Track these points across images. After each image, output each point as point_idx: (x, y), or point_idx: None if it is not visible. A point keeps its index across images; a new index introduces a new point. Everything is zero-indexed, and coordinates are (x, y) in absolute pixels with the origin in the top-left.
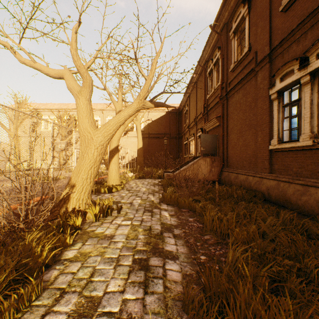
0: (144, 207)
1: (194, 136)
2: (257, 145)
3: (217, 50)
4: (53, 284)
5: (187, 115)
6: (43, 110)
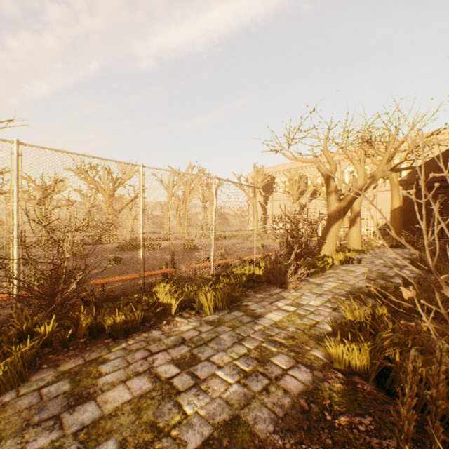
0: (384, 265)
1: None
2: None
3: None
4: (324, 275)
5: None
6: (274, 173)
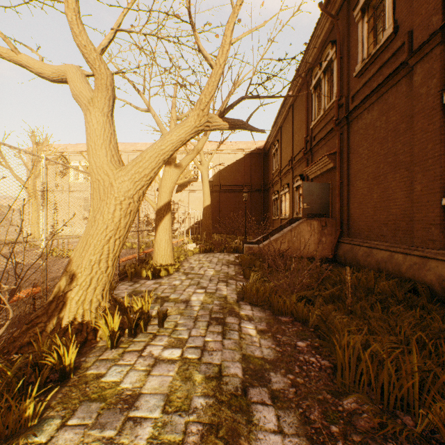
0: (209, 312)
1: (289, 188)
2: (413, 198)
3: (329, 47)
4: None
5: (277, 157)
6: (72, 153)
